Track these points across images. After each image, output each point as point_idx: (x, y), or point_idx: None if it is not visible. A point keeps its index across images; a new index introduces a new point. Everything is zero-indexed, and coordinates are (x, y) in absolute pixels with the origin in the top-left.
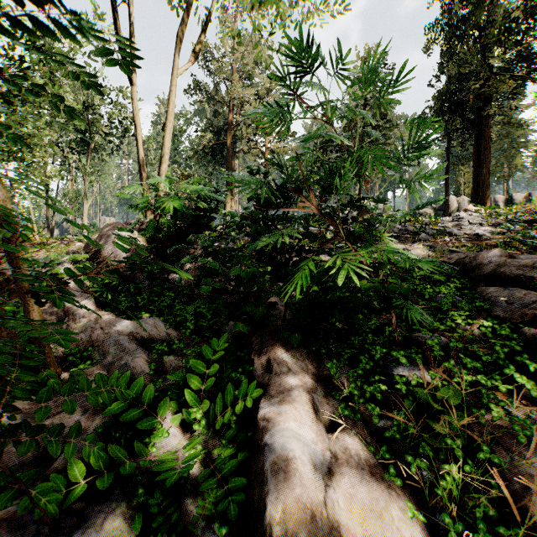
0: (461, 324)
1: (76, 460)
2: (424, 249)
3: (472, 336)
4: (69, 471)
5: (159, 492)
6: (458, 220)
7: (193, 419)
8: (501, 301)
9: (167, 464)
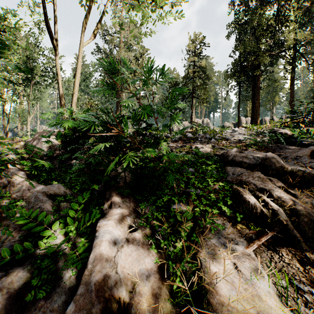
0: (211, 184)
1: (7, 248)
2: (209, 147)
3: (212, 190)
4: (2, 253)
5: (46, 260)
6: (234, 132)
7: (70, 231)
8: (230, 173)
9: (50, 247)
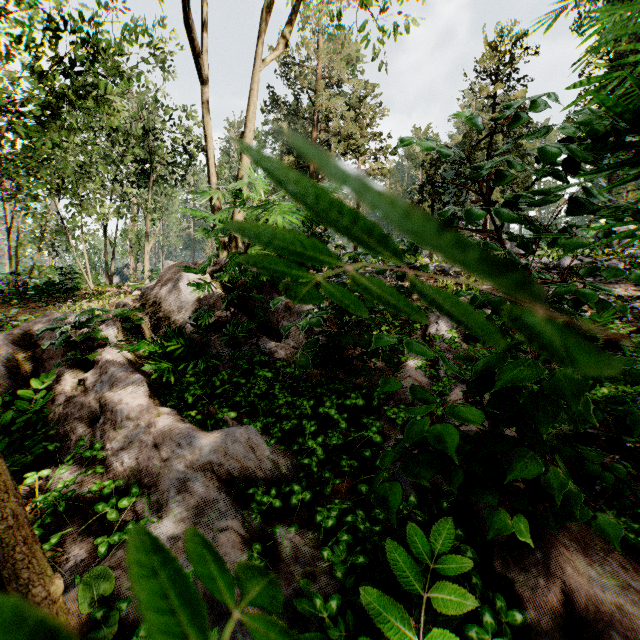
0: None
1: None
2: None
3: None
4: None
5: None
6: None
7: None
8: None
9: None
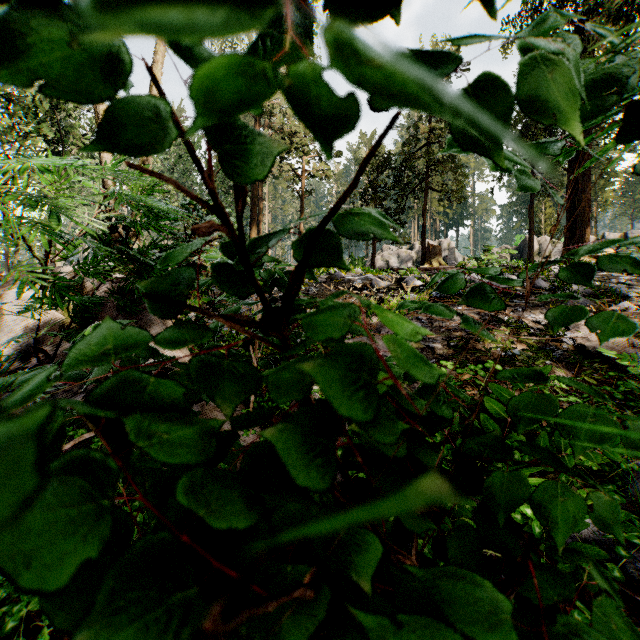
0: None
1: None
2: None
3: None
4: None
5: None
6: None
7: None
8: None
9: None
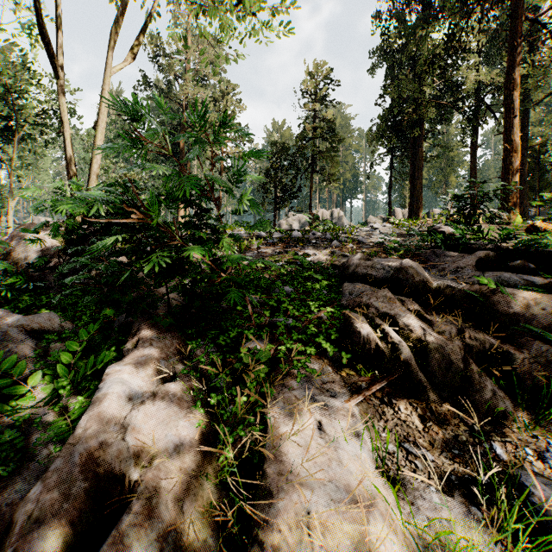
0: (314, 311)
1: None
2: (326, 254)
3: (312, 318)
4: None
5: (10, 430)
6: (372, 230)
7: (62, 387)
8: (347, 293)
9: (17, 409)
